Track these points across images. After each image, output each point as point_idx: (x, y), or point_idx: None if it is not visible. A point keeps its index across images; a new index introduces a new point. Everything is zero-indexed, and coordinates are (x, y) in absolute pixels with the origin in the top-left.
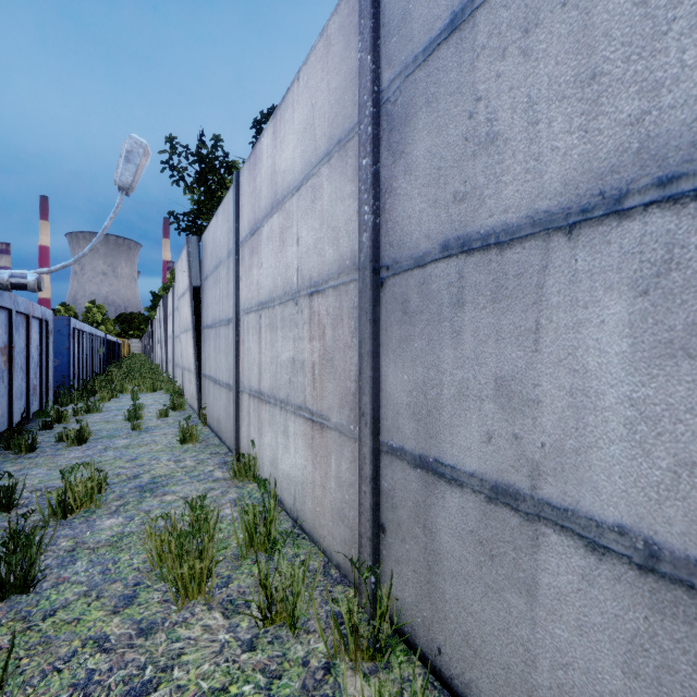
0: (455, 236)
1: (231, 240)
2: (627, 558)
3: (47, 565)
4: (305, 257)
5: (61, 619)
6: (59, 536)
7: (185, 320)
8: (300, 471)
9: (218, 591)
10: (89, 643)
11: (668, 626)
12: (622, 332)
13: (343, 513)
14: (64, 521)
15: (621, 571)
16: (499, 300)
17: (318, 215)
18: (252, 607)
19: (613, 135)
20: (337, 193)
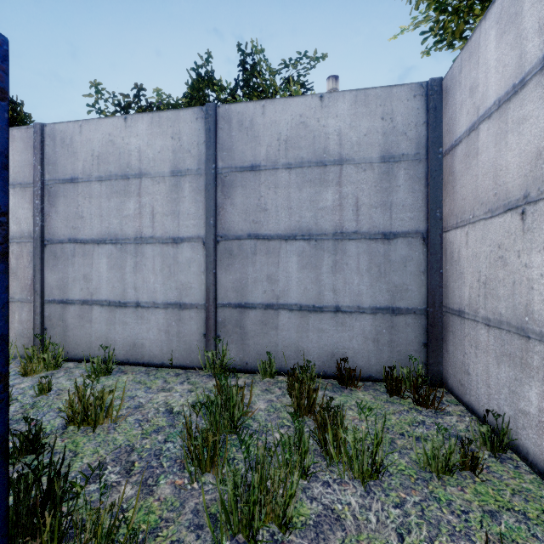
0: (73, 238)
1: None
2: (107, 305)
3: None
4: None
5: None
6: None
7: None
8: None
9: None
10: None
11: (112, 313)
12: (106, 265)
13: (24, 333)
14: None
15: (106, 308)
16: (84, 256)
17: None
18: None
19: (105, 229)
20: (19, 204)
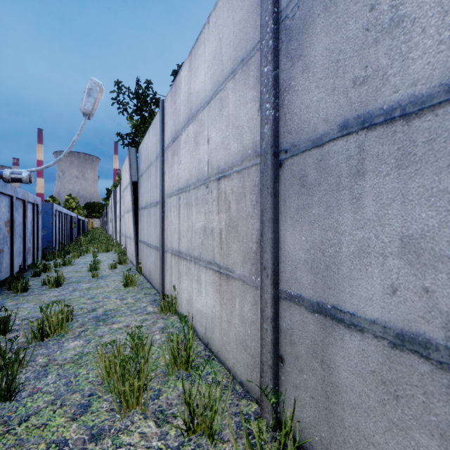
0: (355, 116)
1: (158, 147)
2: None
3: (26, 377)
4: (214, 152)
5: (32, 424)
6: (37, 354)
7: (127, 204)
8: (209, 309)
9: (151, 403)
10: (52, 446)
11: None
12: None
13: (246, 343)
14: (42, 342)
15: None
16: (405, 166)
17: (224, 119)
18: (177, 417)
19: None
20: (240, 100)
